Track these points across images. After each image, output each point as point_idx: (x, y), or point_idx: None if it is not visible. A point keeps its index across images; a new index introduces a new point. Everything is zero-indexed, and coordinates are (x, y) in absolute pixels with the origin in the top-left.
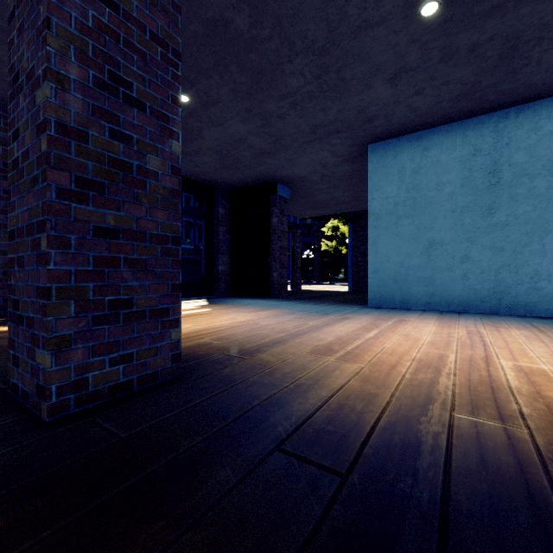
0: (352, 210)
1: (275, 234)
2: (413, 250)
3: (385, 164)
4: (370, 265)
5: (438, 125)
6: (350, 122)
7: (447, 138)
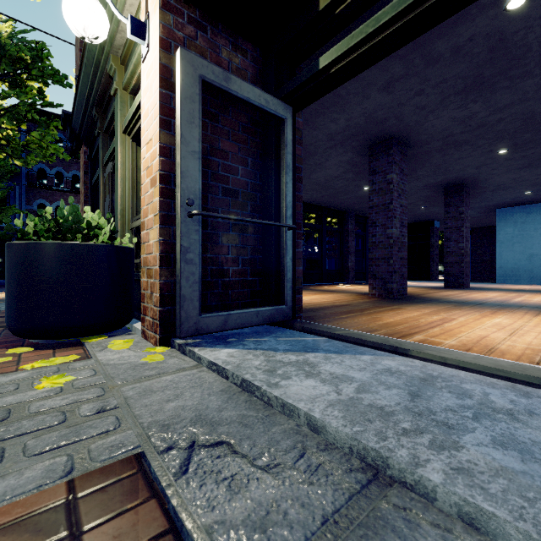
0: (473, 227)
1: (433, 248)
2: (521, 258)
3: (506, 218)
4: (497, 264)
5: (535, 203)
6: (490, 205)
7: (539, 209)
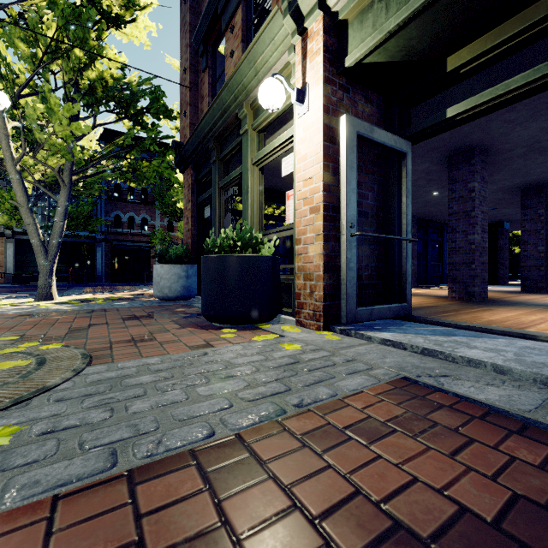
0: None
1: (501, 250)
2: None
3: None
4: None
5: None
6: None
7: None
